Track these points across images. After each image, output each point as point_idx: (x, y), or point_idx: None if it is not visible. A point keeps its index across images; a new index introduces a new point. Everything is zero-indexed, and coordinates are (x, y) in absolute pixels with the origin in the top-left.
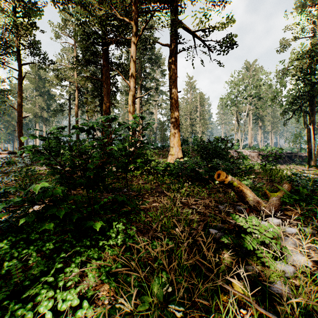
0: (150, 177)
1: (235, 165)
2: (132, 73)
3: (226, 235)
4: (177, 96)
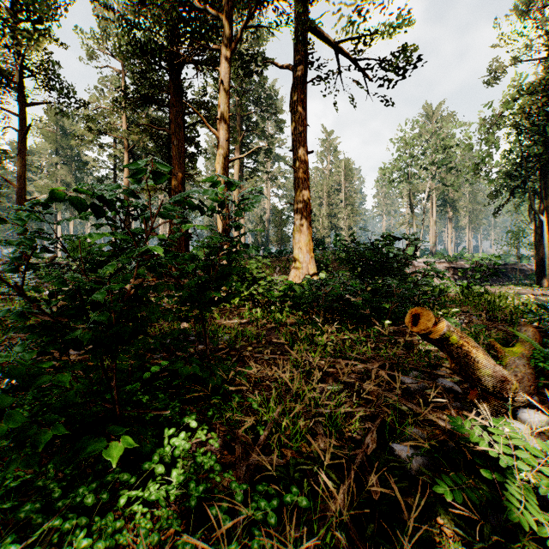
0: (256, 310)
1: (419, 287)
2: (224, 114)
3: (446, 478)
4: (306, 159)
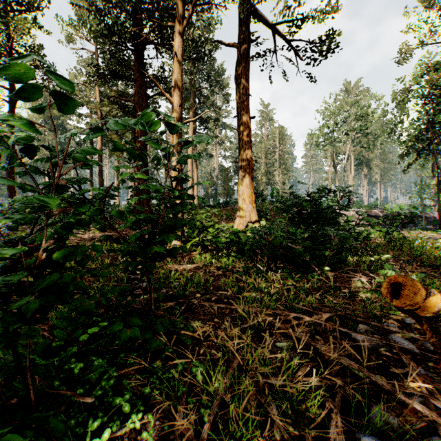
0: (205, 256)
1: (352, 235)
2: (177, 82)
3: None
4: (249, 123)
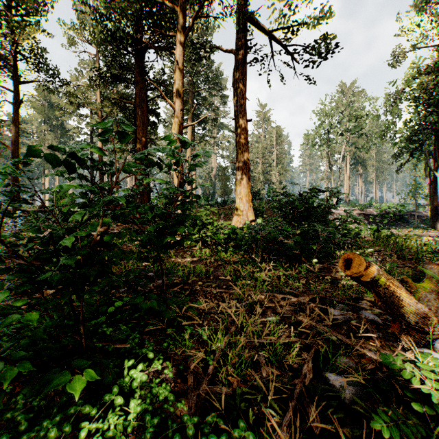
0: (205, 250)
1: (340, 231)
2: (178, 89)
3: (382, 413)
4: (246, 126)
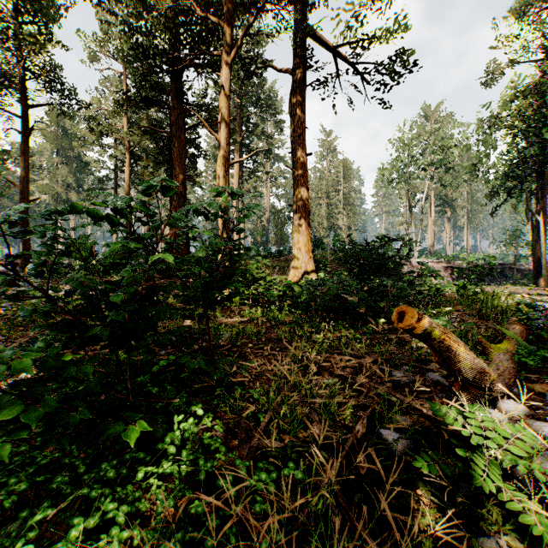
0: (256, 309)
1: (414, 287)
2: (224, 118)
3: (425, 455)
4: (305, 161)
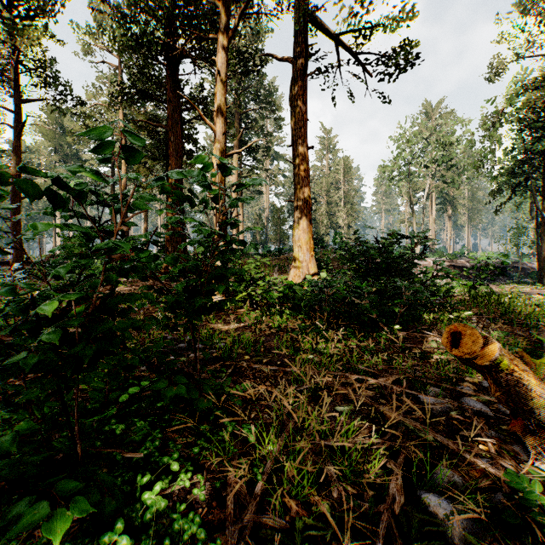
0: (254, 313)
1: (428, 288)
2: (220, 106)
3: None
4: (306, 155)
